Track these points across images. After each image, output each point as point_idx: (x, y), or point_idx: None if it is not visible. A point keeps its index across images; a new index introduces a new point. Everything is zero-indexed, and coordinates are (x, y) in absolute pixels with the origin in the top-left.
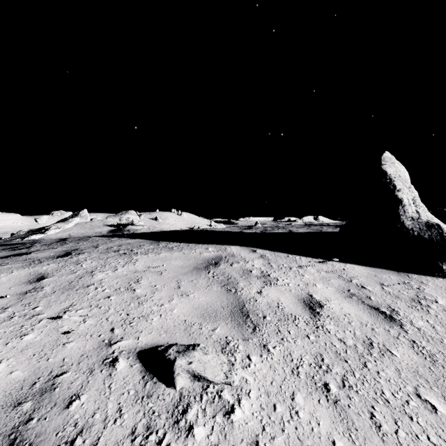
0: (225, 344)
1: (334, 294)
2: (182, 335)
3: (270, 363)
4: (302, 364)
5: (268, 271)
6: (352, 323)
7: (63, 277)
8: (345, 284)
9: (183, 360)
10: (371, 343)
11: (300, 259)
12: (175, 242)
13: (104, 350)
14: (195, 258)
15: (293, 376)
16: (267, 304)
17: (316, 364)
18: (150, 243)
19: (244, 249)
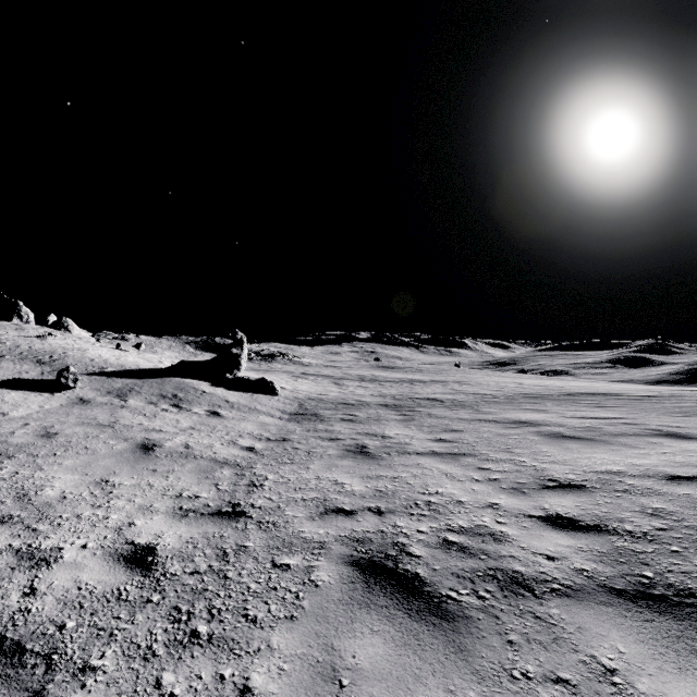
0: None
1: None
2: None
3: None
4: None
5: None
6: None
7: None
8: None
9: None
10: None
11: None
12: None
13: None
14: None
15: None
16: None
17: None
18: None
19: None
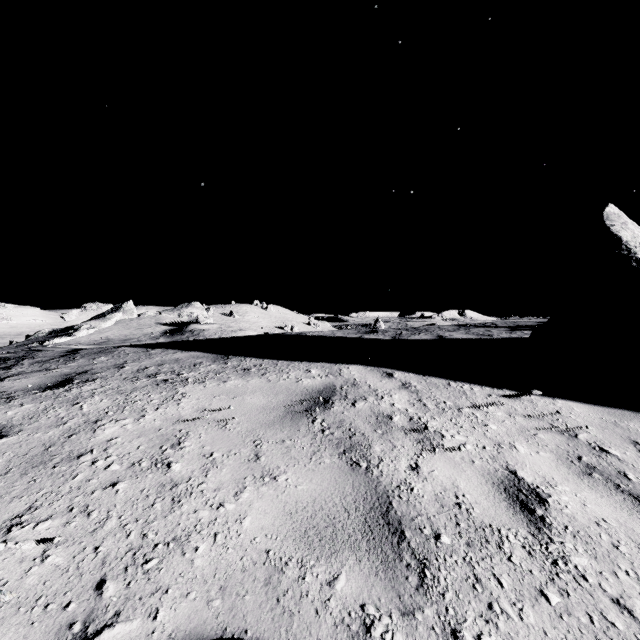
0: (362, 633)
1: (557, 468)
2: (261, 602)
3: None
4: None
5: (422, 417)
6: (622, 548)
7: (38, 435)
8: (567, 444)
9: None
10: None
11: (472, 390)
12: (255, 357)
13: None
14: (288, 391)
15: None
16: (435, 498)
17: None
18: (213, 360)
19: (373, 372)
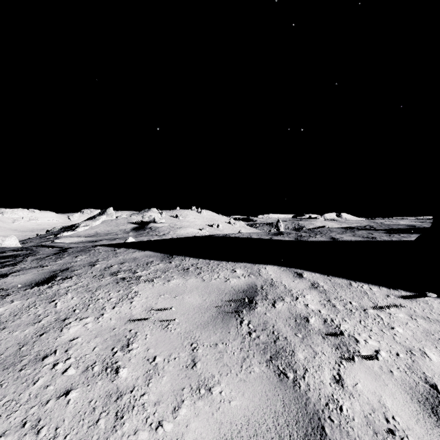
0: None
1: None
2: None
3: None
4: None
5: (334, 318)
6: None
7: (16, 333)
8: None
9: None
10: None
11: (371, 291)
12: (192, 256)
13: None
14: (218, 290)
15: None
16: (365, 421)
17: None
18: (161, 259)
19: (286, 272)
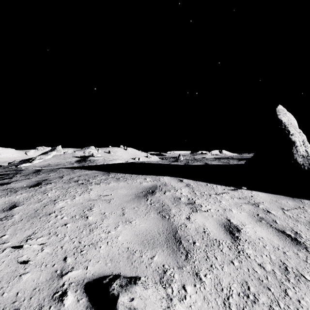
0: (162, 273)
1: (247, 218)
2: (125, 264)
3: (203, 294)
4: (231, 294)
5: (193, 198)
6: (267, 247)
7: (31, 206)
8: (254, 209)
9: (125, 297)
10: (286, 267)
11: (217, 187)
12: (122, 173)
13: (55, 282)
14: (136, 187)
15: (226, 309)
16: (195, 229)
17: (243, 293)
18: (103, 174)
19: (174, 179)
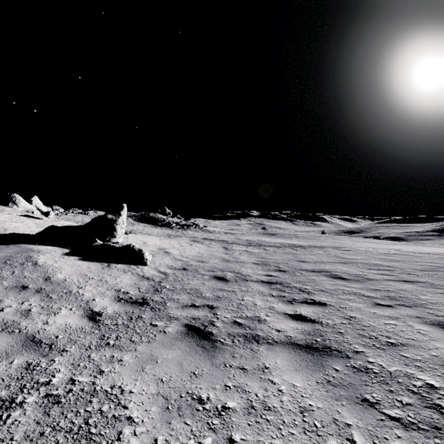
0: None
1: None
2: None
3: None
4: None
5: None
6: None
7: None
8: None
9: None
10: None
11: None
12: None
13: None
14: None
15: None
16: None
17: None
18: None
19: None
